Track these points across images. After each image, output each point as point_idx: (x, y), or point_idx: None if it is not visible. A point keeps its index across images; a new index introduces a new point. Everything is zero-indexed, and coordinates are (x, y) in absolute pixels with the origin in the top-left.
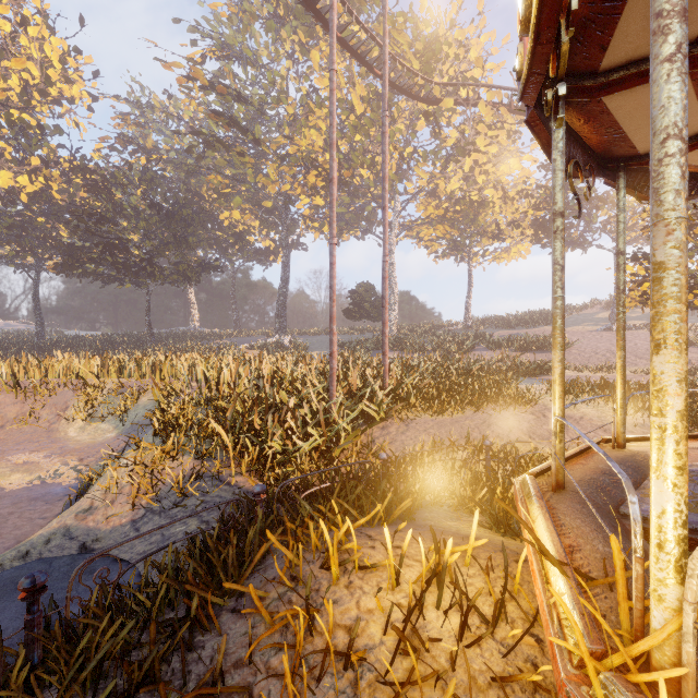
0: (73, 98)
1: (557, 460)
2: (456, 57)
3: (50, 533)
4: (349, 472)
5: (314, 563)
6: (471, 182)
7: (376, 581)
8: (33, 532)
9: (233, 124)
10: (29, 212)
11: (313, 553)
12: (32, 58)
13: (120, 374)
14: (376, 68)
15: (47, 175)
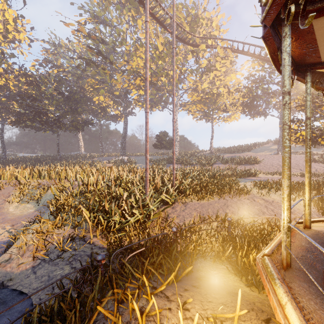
0: (21, 40)
1: (286, 249)
2: (206, 25)
3: None
4: (155, 238)
5: None
6: (213, 84)
7: None
8: None
9: (99, 54)
10: None
11: (130, 316)
12: None
13: (40, 177)
14: (169, 28)
15: (7, 77)
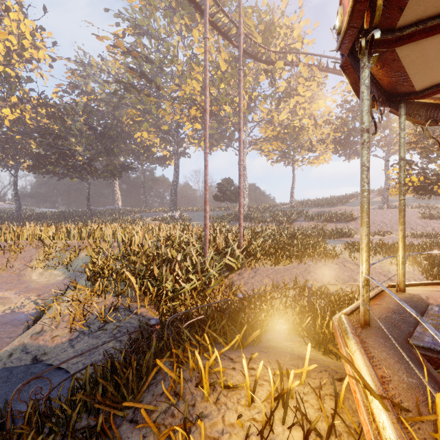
0: (39, 59)
1: (364, 305)
2: (285, 35)
3: (12, 349)
4: (217, 306)
5: (191, 381)
6: (294, 115)
7: (237, 398)
8: (1, 348)
9: (143, 76)
10: (11, 132)
11: (191, 373)
12: (12, 33)
13: (68, 237)
14: (234, 41)
15: (22, 108)
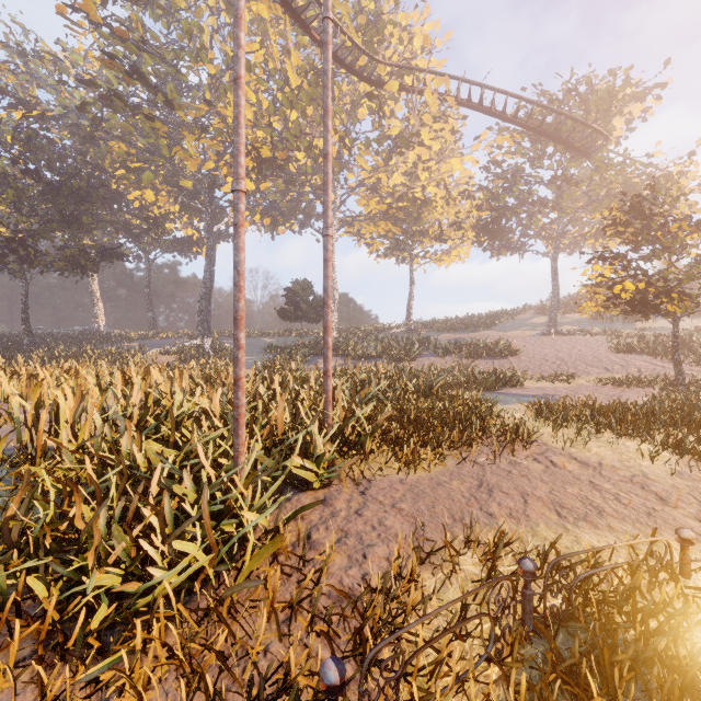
0: None
1: None
2: (400, 41)
3: None
4: None
5: None
6: (414, 179)
7: None
8: None
9: (138, 78)
10: None
11: None
12: None
13: None
14: (315, 31)
15: None
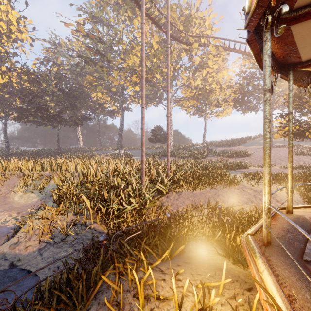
0: (23, 40)
1: (267, 228)
2: (199, 24)
3: None
4: (151, 223)
5: (130, 292)
6: (206, 81)
7: (167, 309)
8: None
9: (97, 53)
10: (2, 92)
11: (129, 285)
12: (3, 20)
13: (42, 169)
14: (163, 28)
15: (10, 75)
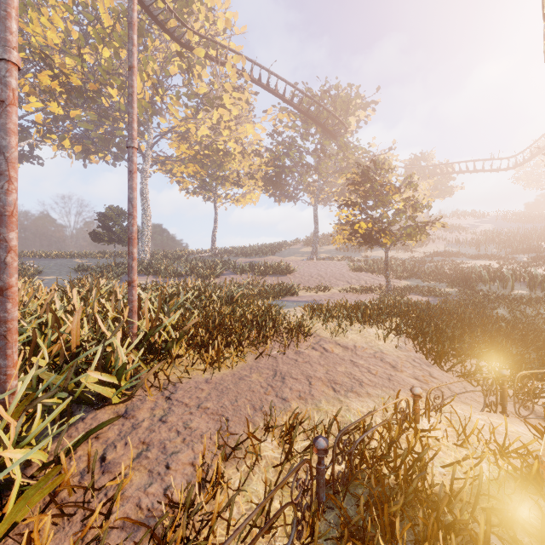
0: None
1: None
2: (206, 18)
3: None
4: None
5: None
6: (218, 134)
7: None
8: None
9: None
10: None
11: None
12: None
13: None
14: None
15: None
